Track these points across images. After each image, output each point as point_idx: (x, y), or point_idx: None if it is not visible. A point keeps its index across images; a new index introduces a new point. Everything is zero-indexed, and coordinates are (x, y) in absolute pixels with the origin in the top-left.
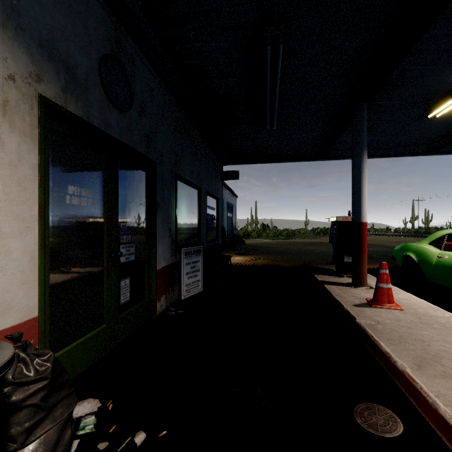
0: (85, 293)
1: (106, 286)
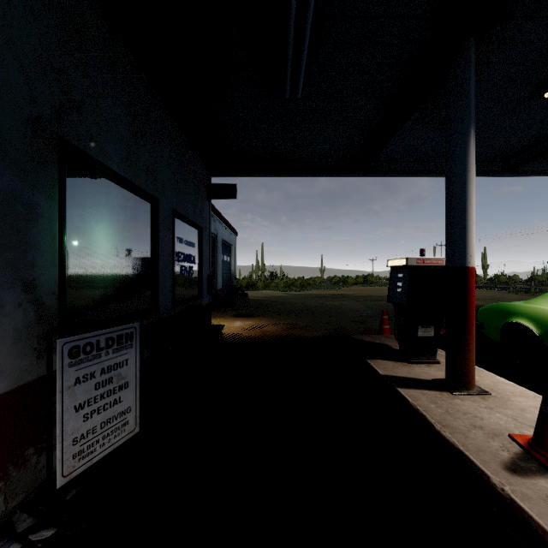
0: None
1: None
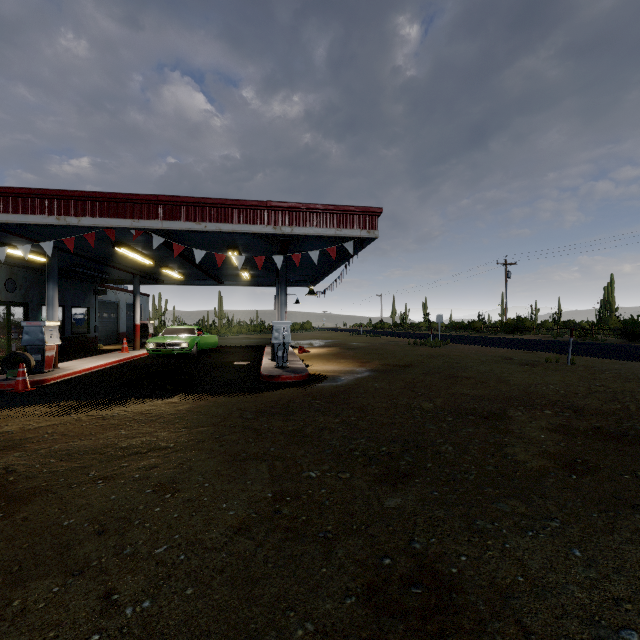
0: (0, 345)
1: (7, 344)
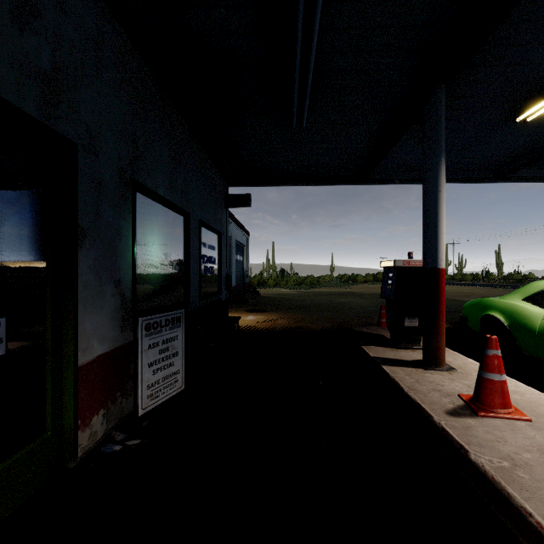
0: None
1: None
